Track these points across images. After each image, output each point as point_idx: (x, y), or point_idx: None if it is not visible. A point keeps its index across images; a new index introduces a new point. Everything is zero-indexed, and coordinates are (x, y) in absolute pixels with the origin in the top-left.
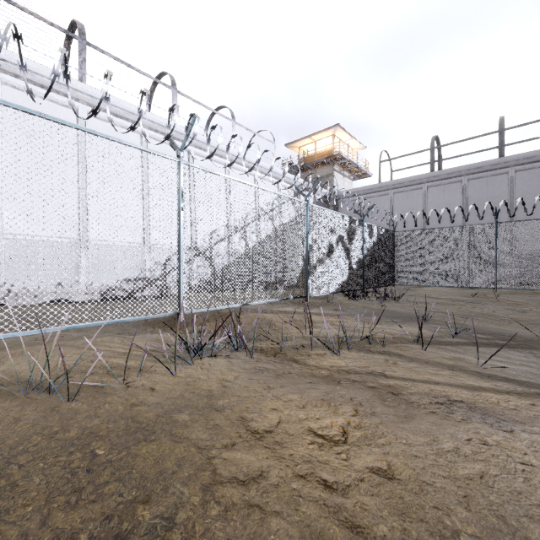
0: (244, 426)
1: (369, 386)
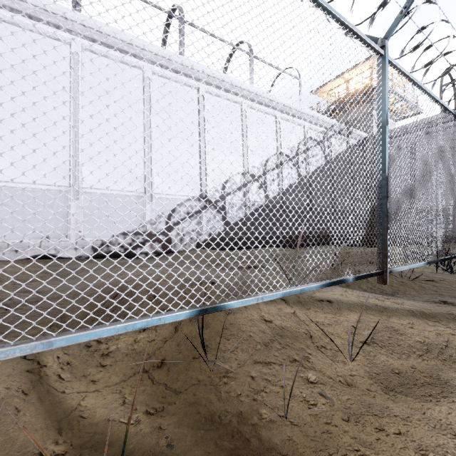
0: None
1: None
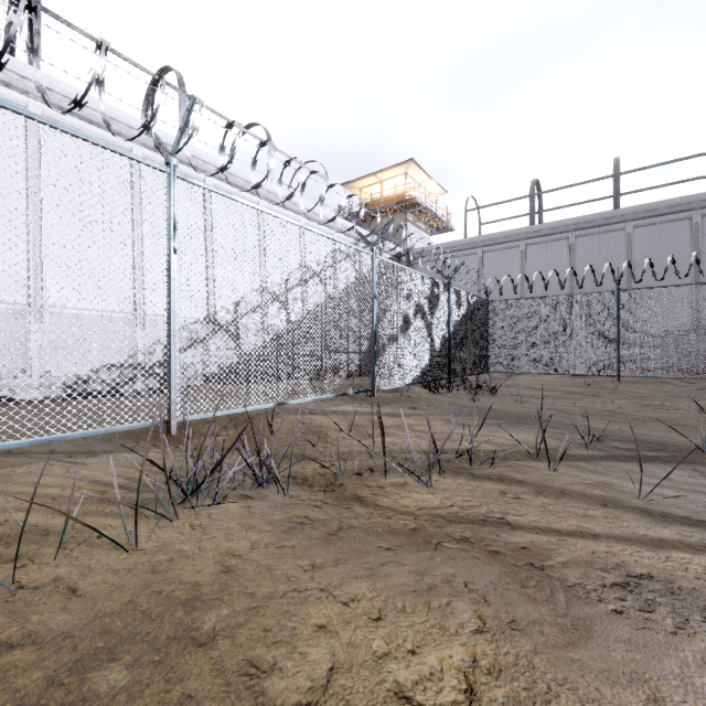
0: (252, 695)
1: (489, 550)
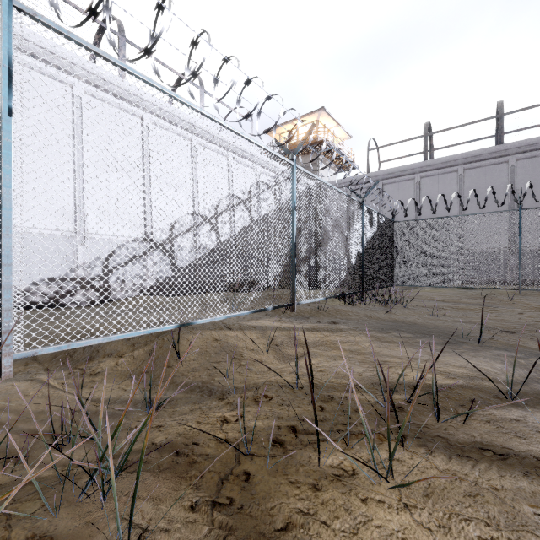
0: None
1: None
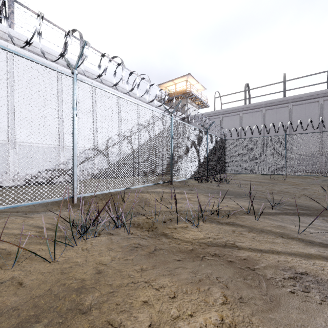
0: None
1: (228, 260)
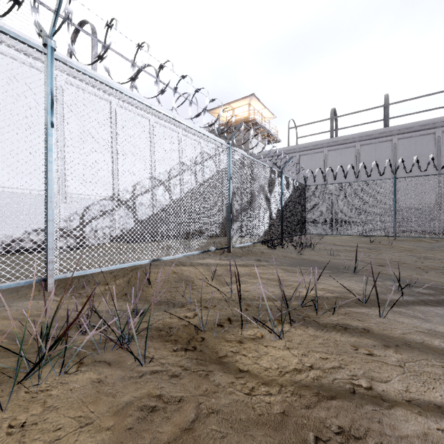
0: None
1: None
